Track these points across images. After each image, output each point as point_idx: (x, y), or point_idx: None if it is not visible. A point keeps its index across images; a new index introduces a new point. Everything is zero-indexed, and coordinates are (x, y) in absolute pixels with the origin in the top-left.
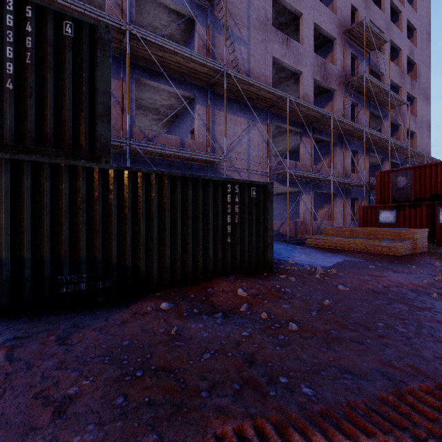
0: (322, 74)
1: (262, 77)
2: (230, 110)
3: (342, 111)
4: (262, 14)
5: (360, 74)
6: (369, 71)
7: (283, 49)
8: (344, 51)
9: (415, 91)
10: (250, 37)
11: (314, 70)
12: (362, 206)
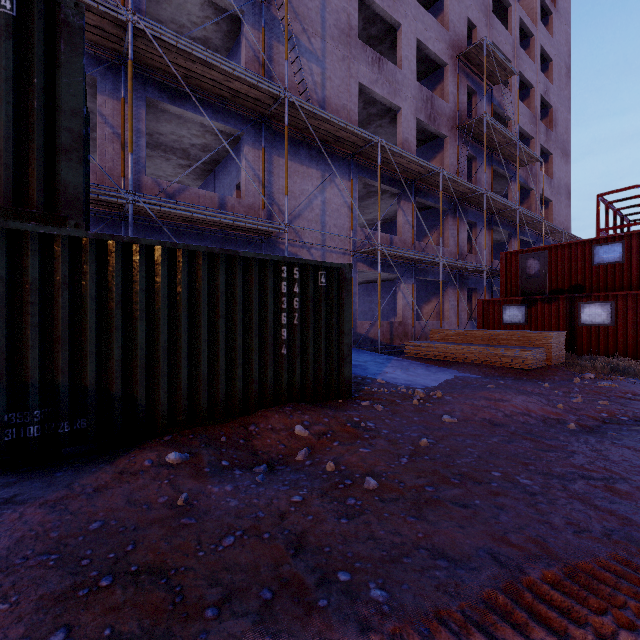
0: (428, 113)
1: (343, 111)
2: (295, 157)
3: (456, 167)
4: (343, 20)
5: (480, 116)
6: (491, 113)
7: (373, 73)
8: (459, 83)
9: (551, 144)
10: (325, 52)
11: (417, 106)
12: (481, 300)
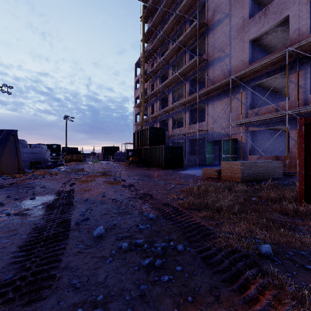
0: None
1: (240, 63)
2: (219, 99)
3: None
4: (240, 23)
5: None
6: None
7: (260, 23)
8: None
9: None
10: (231, 48)
11: None
12: None
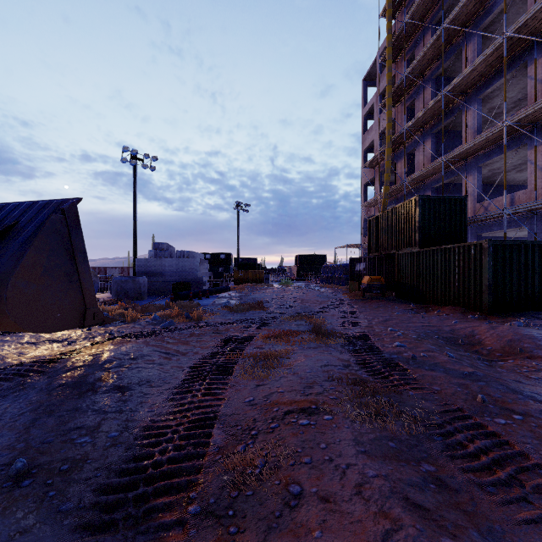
0: None
1: None
2: None
3: None
4: None
5: None
6: None
7: None
8: None
9: None
10: None
11: None
12: None
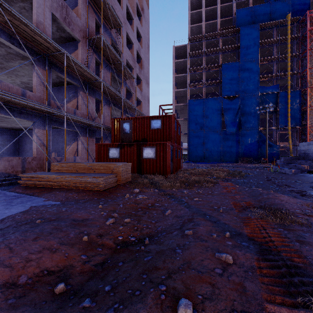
0: (63, 16)
1: None
2: None
3: (87, 62)
4: None
5: (99, 35)
6: (110, 43)
7: None
8: (89, 12)
9: (141, 75)
10: None
11: (53, 4)
12: (98, 144)
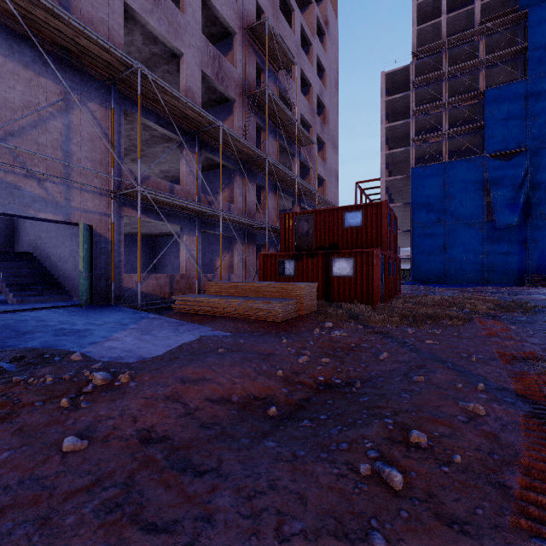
0: (215, 71)
1: (100, 26)
2: (13, 54)
3: (245, 131)
4: None
5: (263, 87)
6: (277, 93)
7: (147, 1)
8: (248, 55)
9: (325, 136)
10: None
11: (203, 59)
12: (262, 254)
